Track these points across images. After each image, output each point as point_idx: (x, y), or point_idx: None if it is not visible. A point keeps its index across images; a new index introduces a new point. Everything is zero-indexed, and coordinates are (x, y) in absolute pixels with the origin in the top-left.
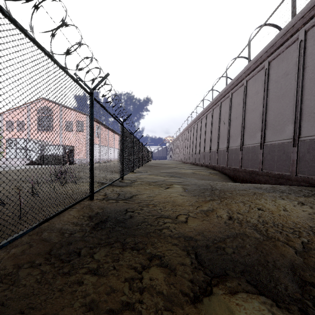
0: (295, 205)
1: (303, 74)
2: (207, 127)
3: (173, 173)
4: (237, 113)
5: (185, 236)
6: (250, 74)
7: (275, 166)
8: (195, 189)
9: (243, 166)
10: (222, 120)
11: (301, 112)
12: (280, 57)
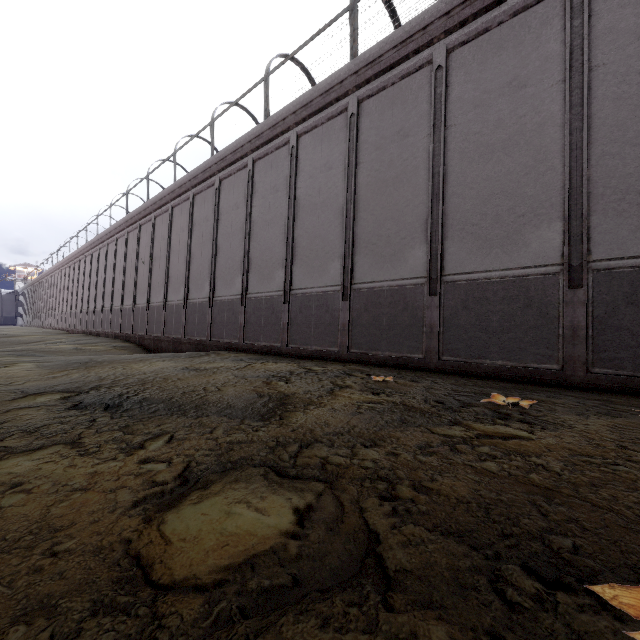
0: (165, 363)
1: (218, 226)
2: (118, 262)
3: (29, 350)
4: (161, 251)
5: (17, 388)
6: (176, 199)
7: (196, 330)
8: (59, 364)
9: (167, 333)
10: (142, 256)
11: (216, 269)
12: (203, 195)
